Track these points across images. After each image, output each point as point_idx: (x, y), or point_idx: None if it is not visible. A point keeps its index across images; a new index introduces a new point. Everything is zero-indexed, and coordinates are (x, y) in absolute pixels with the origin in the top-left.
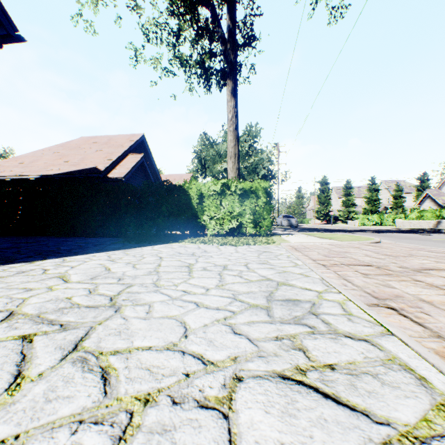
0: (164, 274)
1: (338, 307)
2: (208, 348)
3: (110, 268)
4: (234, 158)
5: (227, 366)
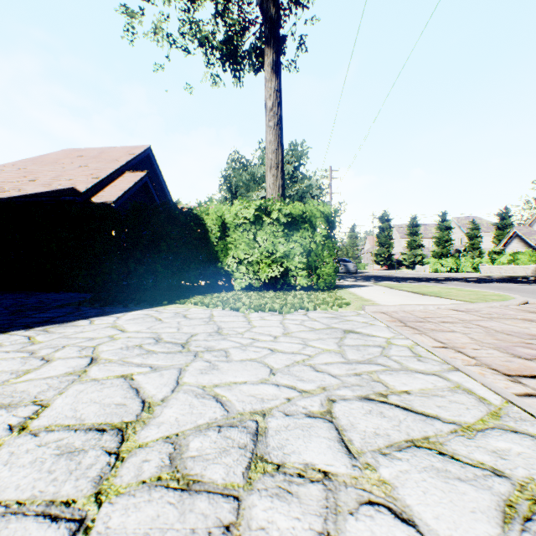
0: None
1: None
2: None
3: None
4: (276, 169)
5: None
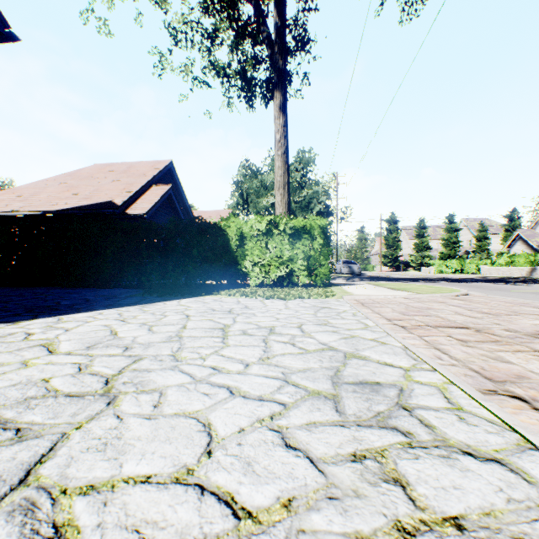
0: (189, 340)
1: (439, 396)
2: (243, 480)
3: (117, 331)
4: (283, 189)
5: (274, 523)
